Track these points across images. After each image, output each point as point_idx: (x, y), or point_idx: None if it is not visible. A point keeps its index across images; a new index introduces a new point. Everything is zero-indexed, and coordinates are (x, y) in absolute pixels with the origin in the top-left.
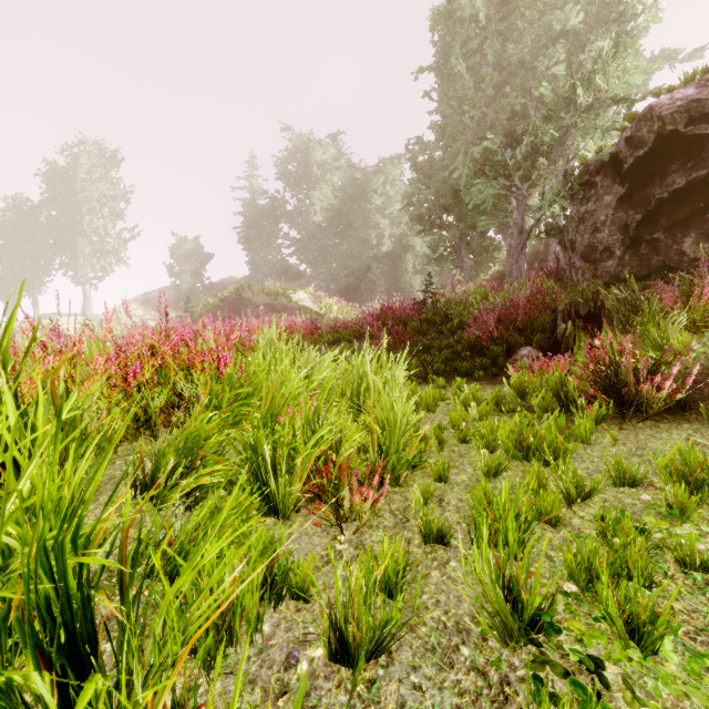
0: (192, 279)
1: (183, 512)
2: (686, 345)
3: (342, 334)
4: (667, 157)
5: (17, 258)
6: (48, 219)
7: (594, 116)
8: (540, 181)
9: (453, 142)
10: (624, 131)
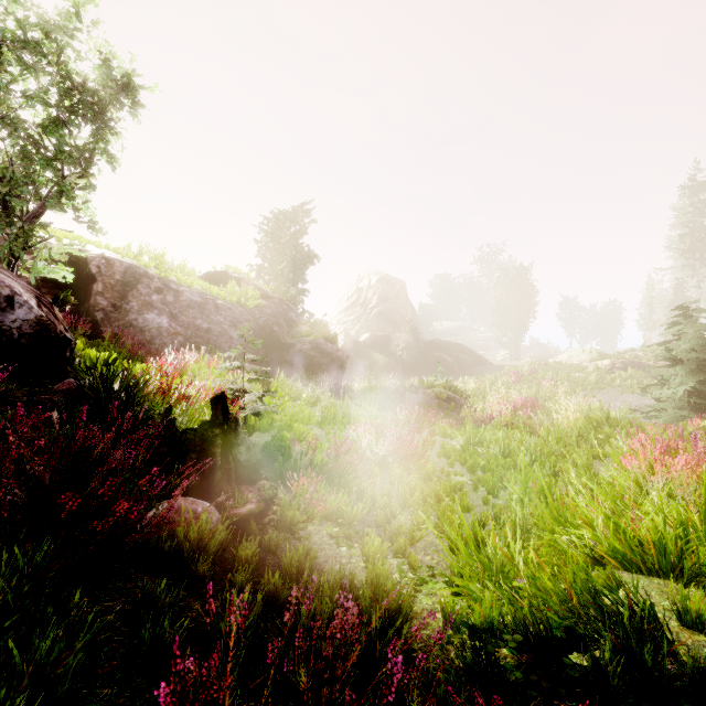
0: None
1: None
2: None
3: None
4: None
5: None
6: None
7: None
8: None
9: None
10: None
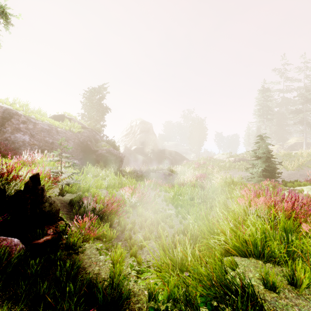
0: None
1: None
2: None
3: None
4: None
5: None
6: None
7: None
8: None
9: None
10: None
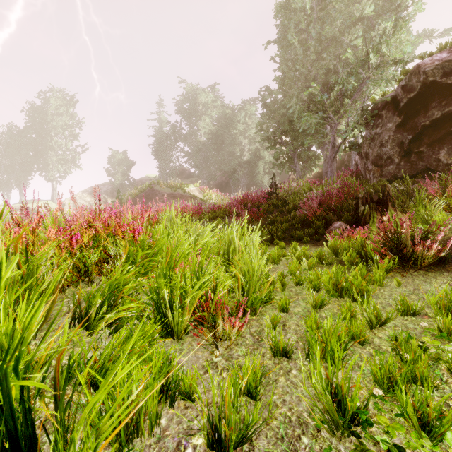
0: (122, 178)
1: (108, 335)
2: (444, 220)
3: (218, 212)
4: (429, 98)
5: (9, 164)
6: (29, 139)
7: (381, 72)
8: (345, 114)
9: (289, 89)
10: (400, 81)
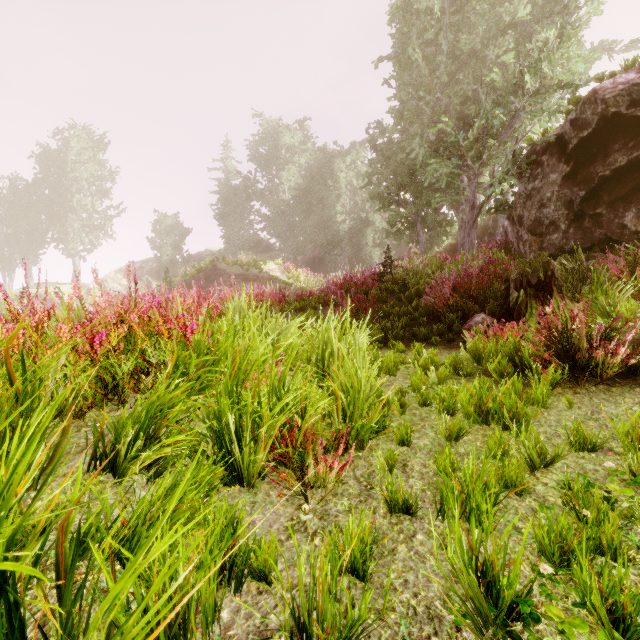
0: (172, 252)
1: (146, 482)
2: (633, 312)
3: (308, 301)
4: (609, 138)
5: (13, 233)
6: (41, 197)
7: (541, 100)
8: (490, 160)
9: (410, 125)
10: (569, 114)
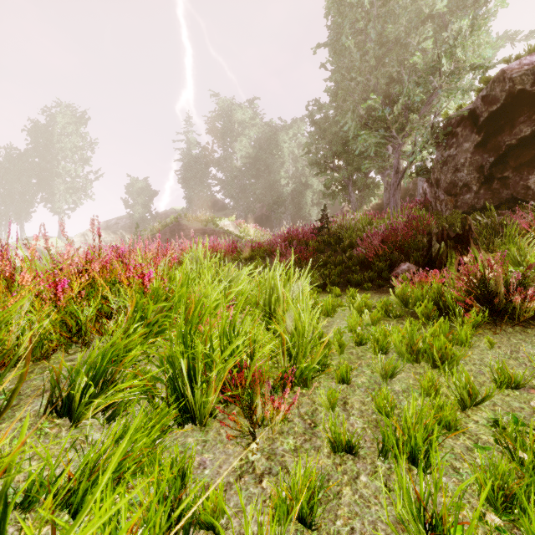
0: (142, 210)
1: (102, 423)
2: None
3: (257, 252)
4: (515, 111)
5: (8, 194)
6: (32, 164)
7: (456, 79)
8: (412, 132)
9: (343, 102)
10: (480, 91)
